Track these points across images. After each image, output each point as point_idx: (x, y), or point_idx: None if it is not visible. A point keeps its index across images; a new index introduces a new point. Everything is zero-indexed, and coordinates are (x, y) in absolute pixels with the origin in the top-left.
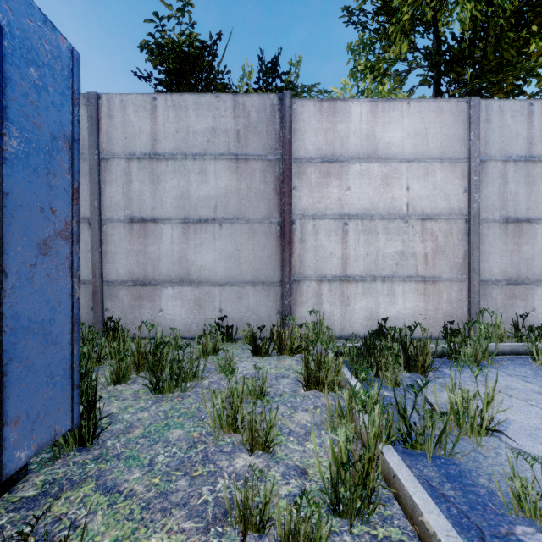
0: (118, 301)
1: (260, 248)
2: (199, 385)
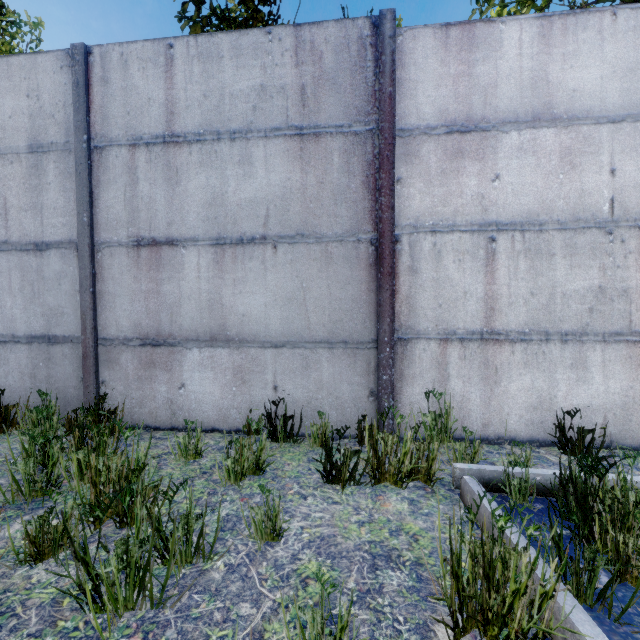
0: (120, 369)
1: (340, 284)
2: (200, 580)
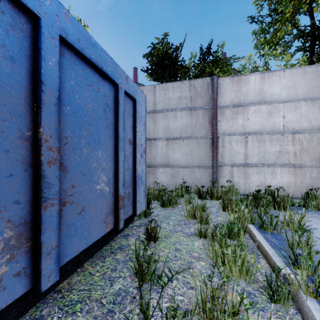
0: None
1: (201, 150)
2: (178, 206)
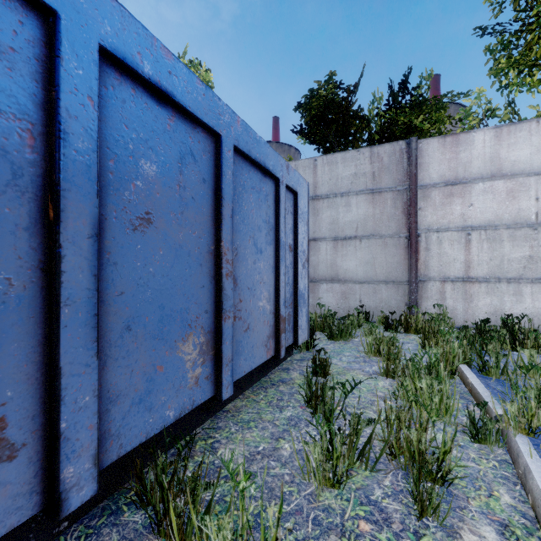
0: None
1: (391, 256)
2: (353, 340)
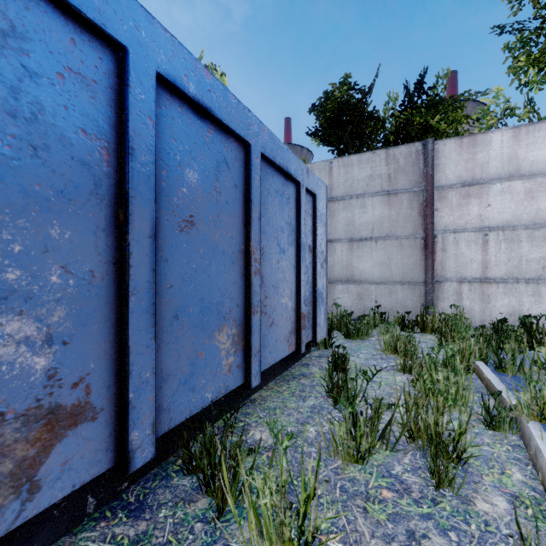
0: None
1: (407, 257)
2: (369, 339)
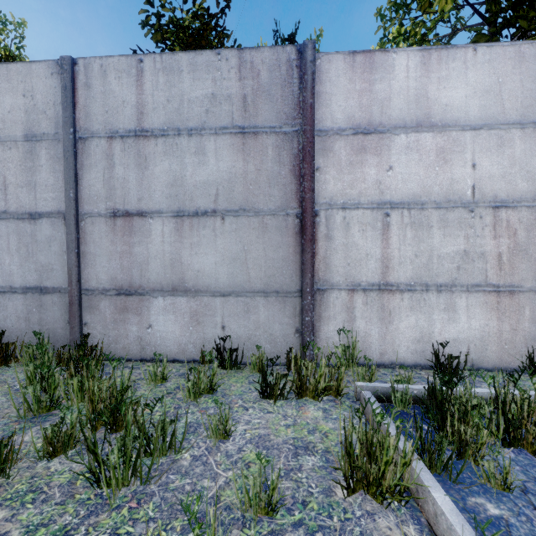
0: (99, 313)
1: (273, 248)
2: (174, 466)
